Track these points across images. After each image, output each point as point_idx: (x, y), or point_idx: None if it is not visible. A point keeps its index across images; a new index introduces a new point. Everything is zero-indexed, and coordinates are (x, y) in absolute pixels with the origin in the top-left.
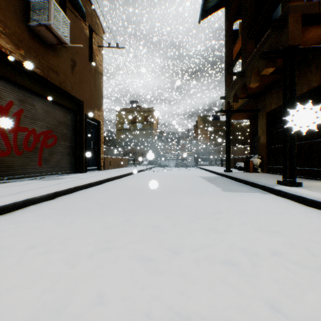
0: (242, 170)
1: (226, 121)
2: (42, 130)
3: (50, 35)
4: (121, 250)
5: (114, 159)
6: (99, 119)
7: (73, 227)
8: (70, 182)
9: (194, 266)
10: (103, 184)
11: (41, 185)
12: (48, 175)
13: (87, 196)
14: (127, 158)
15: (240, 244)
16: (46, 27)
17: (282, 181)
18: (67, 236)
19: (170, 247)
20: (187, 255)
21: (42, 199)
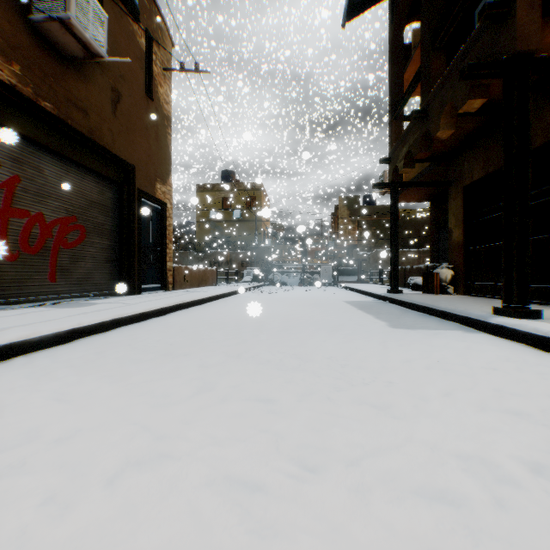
0: (418, 291)
1: (391, 203)
2: (58, 215)
3: (71, 39)
4: (185, 461)
5: (191, 271)
6: (164, 198)
7: (90, 404)
8: (106, 310)
9: (358, 508)
10: (169, 314)
11: (49, 316)
12: (68, 299)
13: (134, 338)
14: (215, 270)
15: (453, 445)
16: (63, 24)
17: (503, 309)
18: (72, 426)
19: (297, 453)
20: (337, 476)
21: (44, 344)
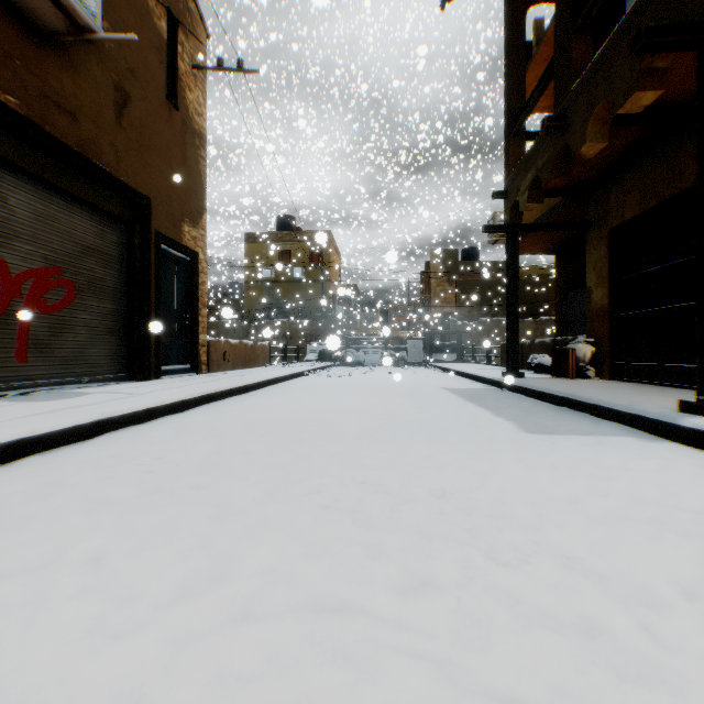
0: (543, 373)
1: (508, 252)
2: (31, 265)
3: (45, 2)
4: None
5: (234, 346)
6: (195, 246)
7: None
8: (91, 406)
9: None
10: (193, 410)
11: None
12: (47, 387)
13: (123, 452)
14: (267, 345)
15: None
16: None
17: (699, 404)
18: None
19: None
20: None
21: None
